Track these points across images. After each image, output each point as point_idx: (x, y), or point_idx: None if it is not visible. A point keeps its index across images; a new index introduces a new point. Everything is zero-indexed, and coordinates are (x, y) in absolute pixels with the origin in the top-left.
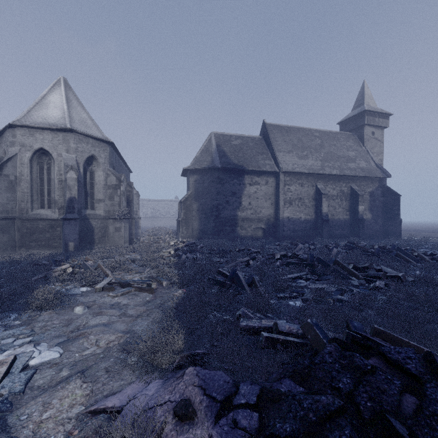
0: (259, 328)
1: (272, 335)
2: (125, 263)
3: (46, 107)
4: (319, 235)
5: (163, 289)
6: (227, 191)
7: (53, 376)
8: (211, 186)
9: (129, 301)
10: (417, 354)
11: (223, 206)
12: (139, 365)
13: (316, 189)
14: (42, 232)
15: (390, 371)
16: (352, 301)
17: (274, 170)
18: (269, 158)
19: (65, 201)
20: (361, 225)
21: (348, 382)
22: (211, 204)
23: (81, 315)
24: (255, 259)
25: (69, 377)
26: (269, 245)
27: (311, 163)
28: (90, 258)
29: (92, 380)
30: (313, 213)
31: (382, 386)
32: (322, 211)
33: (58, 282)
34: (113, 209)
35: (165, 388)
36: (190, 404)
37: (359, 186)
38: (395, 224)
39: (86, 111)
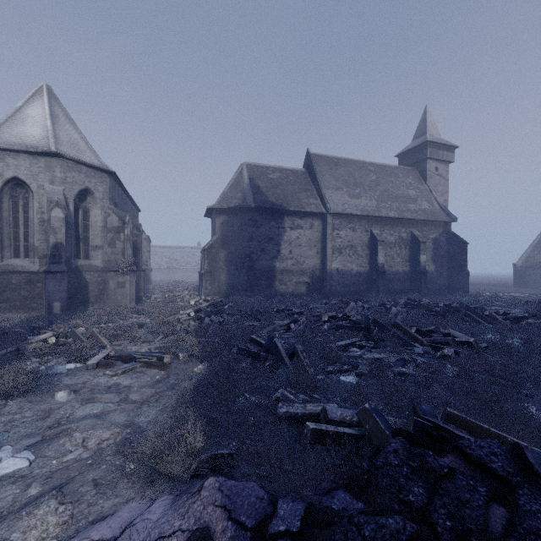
0: (303, 415)
1: (320, 426)
2: (130, 329)
3: (22, 122)
4: (374, 290)
5: (179, 363)
6: (263, 236)
7: (17, 496)
8: (243, 230)
9: (133, 381)
10: (503, 448)
11: (257, 255)
12: (140, 475)
13: (371, 235)
14: (16, 289)
15: (471, 473)
16: (417, 375)
17: (321, 210)
18: (314, 196)
19: (48, 248)
20: (423, 278)
21: (421, 492)
22: (243, 252)
23: (64, 404)
24: (297, 321)
25: (40, 496)
26: (315, 303)
27: (364, 204)
28: (82, 323)
29: (72, 499)
30: (367, 264)
31: (464, 495)
32: (378, 261)
33: (35, 358)
34: (114, 258)
35: (175, 509)
36: (209, 534)
37: (421, 232)
38: (462, 277)
39: (78, 131)
